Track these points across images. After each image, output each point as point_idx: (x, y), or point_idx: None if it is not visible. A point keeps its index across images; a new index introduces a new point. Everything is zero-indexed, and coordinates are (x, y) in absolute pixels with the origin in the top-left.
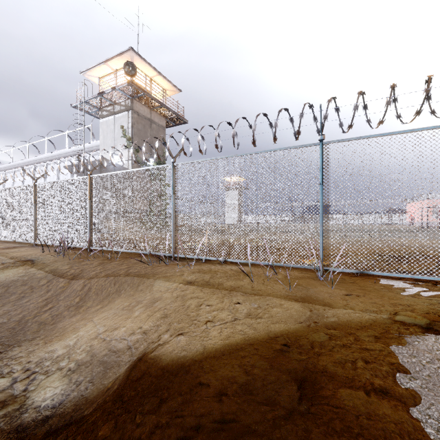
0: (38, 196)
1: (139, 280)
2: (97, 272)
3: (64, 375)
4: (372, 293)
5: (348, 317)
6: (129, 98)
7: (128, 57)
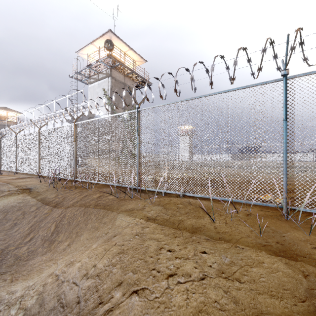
0: (41, 140)
1: (104, 213)
2: (74, 201)
3: None
4: None
5: None
6: (109, 68)
7: (108, 37)
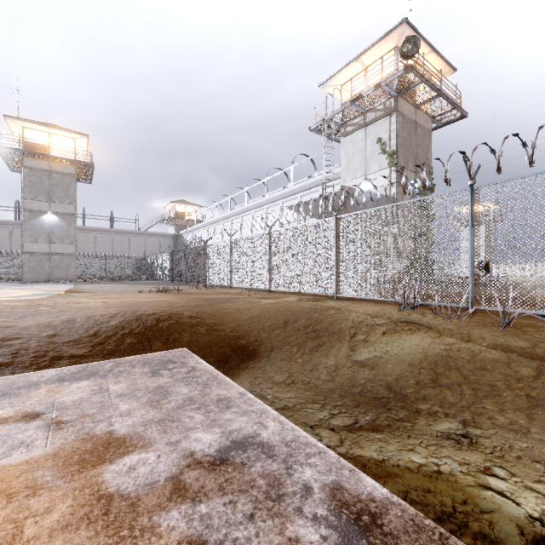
0: (343, 232)
1: None
2: None
3: None
4: None
5: None
6: (392, 96)
7: (394, 37)
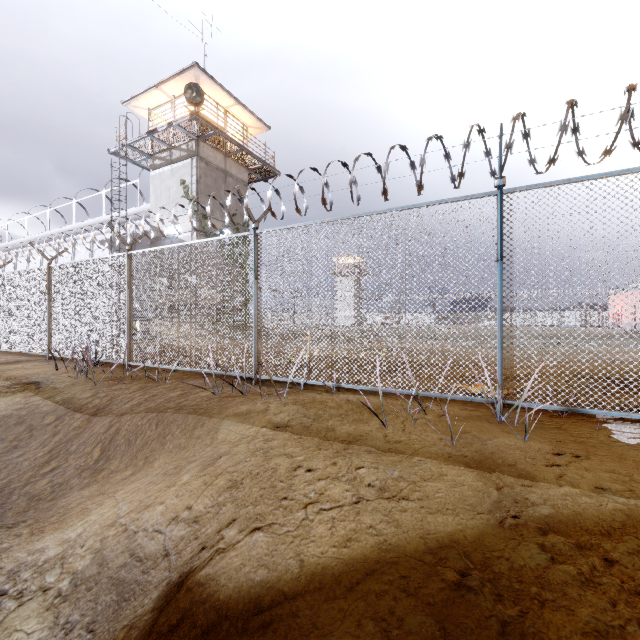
0: (54, 284)
1: (195, 421)
2: (133, 404)
3: (49, 603)
4: (599, 450)
5: (574, 505)
6: (193, 139)
7: (191, 77)
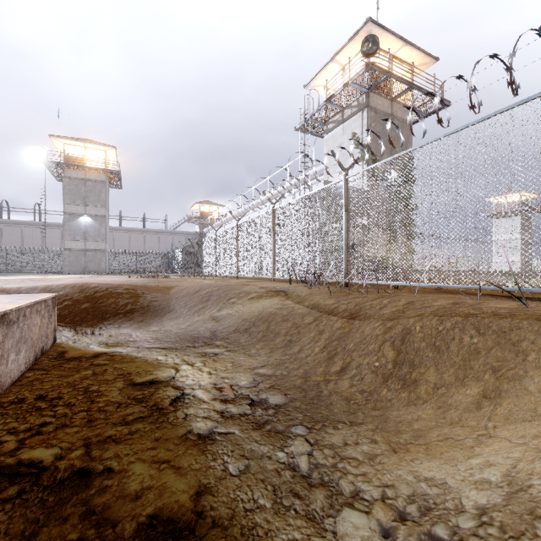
0: (277, 222)
1: None
2: (393, 311)
3: None
4: None
5: None
6: (364, 93)
7: (363, 36)
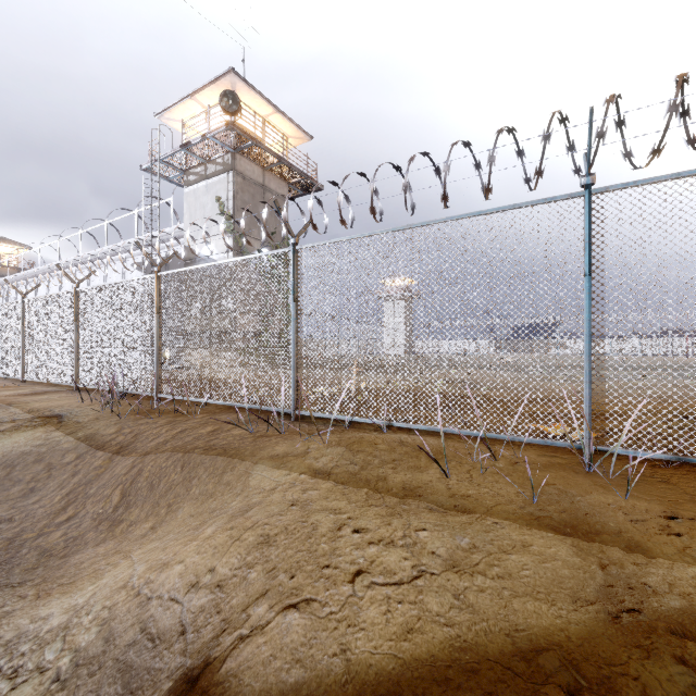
0: (81, 309)
1: (225, 464)
2: (159, 442)
3: (44, 688)
4: None
5: None
6: (229, 152)
7: (227, 85)
